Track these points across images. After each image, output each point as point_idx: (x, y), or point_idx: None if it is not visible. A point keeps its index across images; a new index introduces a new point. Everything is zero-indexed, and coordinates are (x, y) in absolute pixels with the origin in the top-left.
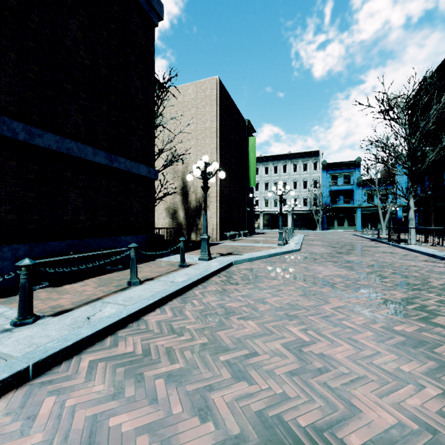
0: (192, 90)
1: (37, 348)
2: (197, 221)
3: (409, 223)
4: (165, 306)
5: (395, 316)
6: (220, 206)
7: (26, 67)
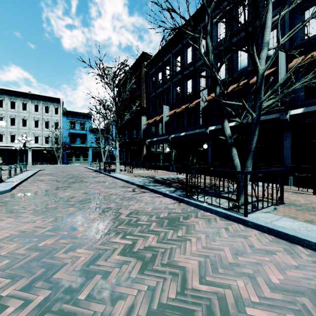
0: None
1: None
2: None
3: (116, 158)
4: None
5: None
6: None
7: None
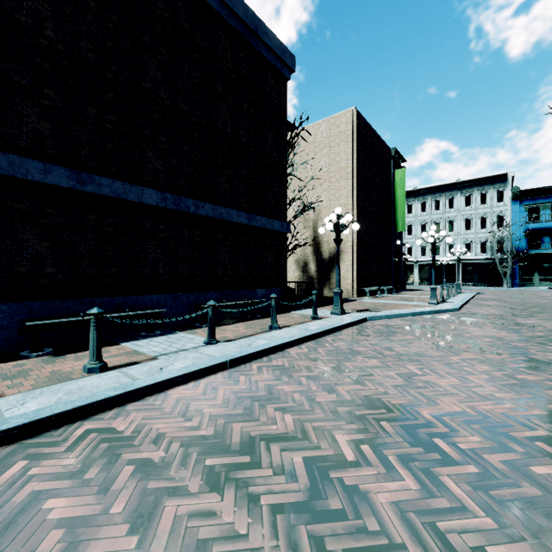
0: (325, 127)
1: (227, 354)
2: (330, 274)
3: None
4: (302, 345)
5: (527, 370)
6: (357, 257)
7: (193, 154)
